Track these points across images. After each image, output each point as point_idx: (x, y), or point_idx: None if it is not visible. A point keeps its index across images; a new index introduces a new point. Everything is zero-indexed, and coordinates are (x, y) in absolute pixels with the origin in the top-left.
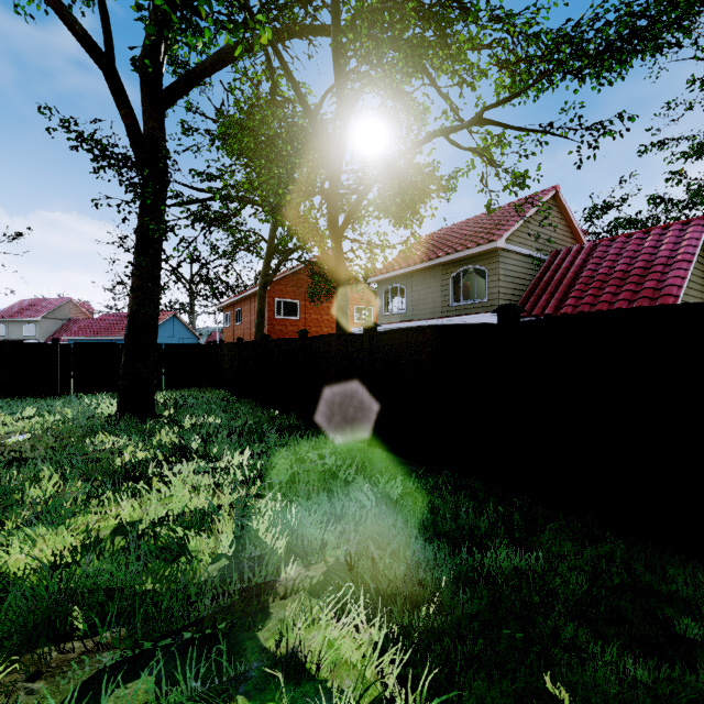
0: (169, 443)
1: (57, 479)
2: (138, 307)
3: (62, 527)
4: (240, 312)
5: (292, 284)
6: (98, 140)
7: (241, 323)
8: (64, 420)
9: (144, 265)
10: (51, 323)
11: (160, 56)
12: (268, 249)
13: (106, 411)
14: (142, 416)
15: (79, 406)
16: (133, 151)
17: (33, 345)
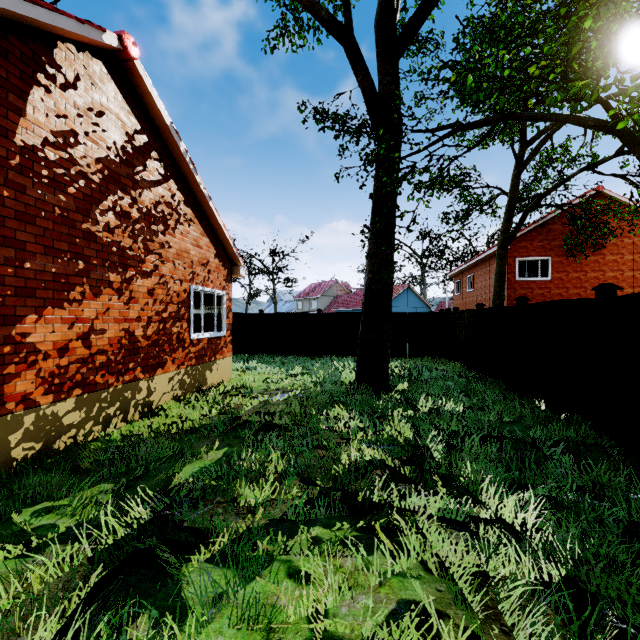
0: (402, 438)
1: (282, 467)
2: (373, 274)
3: (247, 591)
4: (472, 279)
5: (539, 238)
6: (340, 118)
7: (473, 290)
8: (315, 382)
9: (379, 230)
10: (325, 299)
11: (393, 1)
12: (510, 199)
13: (348, 376)
14: (376, 387)
15: (329, 369)
16: (369, 114)
17: (306, 315)
